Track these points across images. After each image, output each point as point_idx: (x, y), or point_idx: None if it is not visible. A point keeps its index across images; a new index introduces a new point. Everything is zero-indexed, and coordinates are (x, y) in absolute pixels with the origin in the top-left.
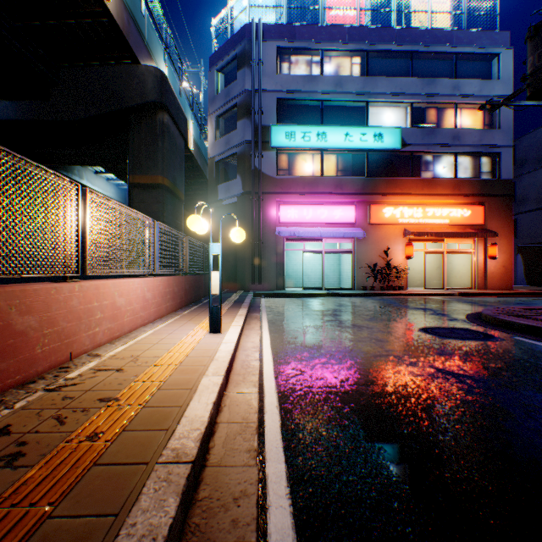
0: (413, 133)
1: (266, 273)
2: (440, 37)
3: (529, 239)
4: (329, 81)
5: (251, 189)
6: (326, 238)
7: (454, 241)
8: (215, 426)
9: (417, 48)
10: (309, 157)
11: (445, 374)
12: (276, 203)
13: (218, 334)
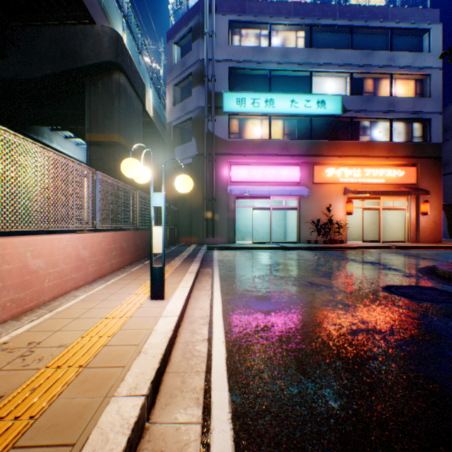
0: (353, 100)
1: (218, 228)
2: (377, 13)
3: None
4: (276, 52)
5: (204, 150)
6: (273, 196)
7: (389, 199)
8: None
9: (356, 23)
10: (258, 122)
11: None
12: (228, 164)
13: (159, 301)
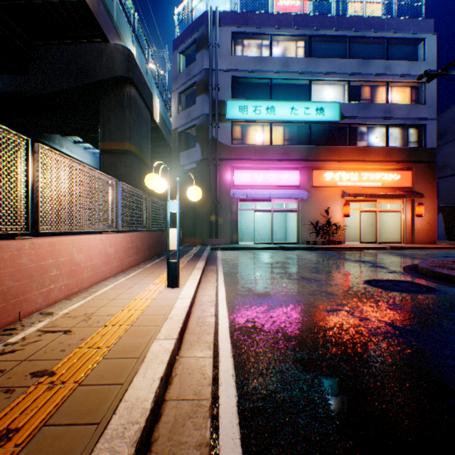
0: (350, 107)
1: (222, 230)
2: (374, 24)
3: (449, 200)
4: (277, 62)
5: (209, 156)
6: (274, 199)
7: (385, 202)
8: (162, 406)
9: (353, 33)
10: (259, 129)
11: (403, 333)
12: (231, 168)
13: (175, 289)
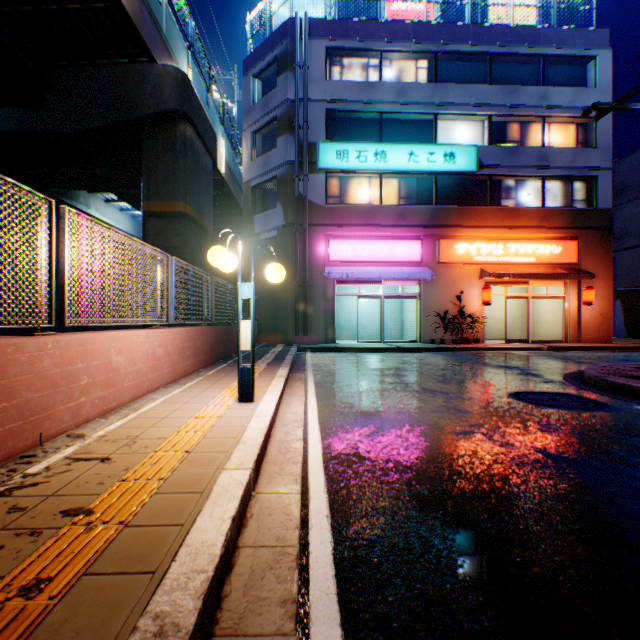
0: (492, 152)
1: (313, 323)
2: (525, 36)
3: (630, 281)
4: (389, 89)
5: (294, 220)
6: (386, 280)
7: (541, 284)
8: (234, 554)
9: (496, 49)
10: (365, 182)
11: (558, 462)
12: (325, 238)
13: (248, 404)
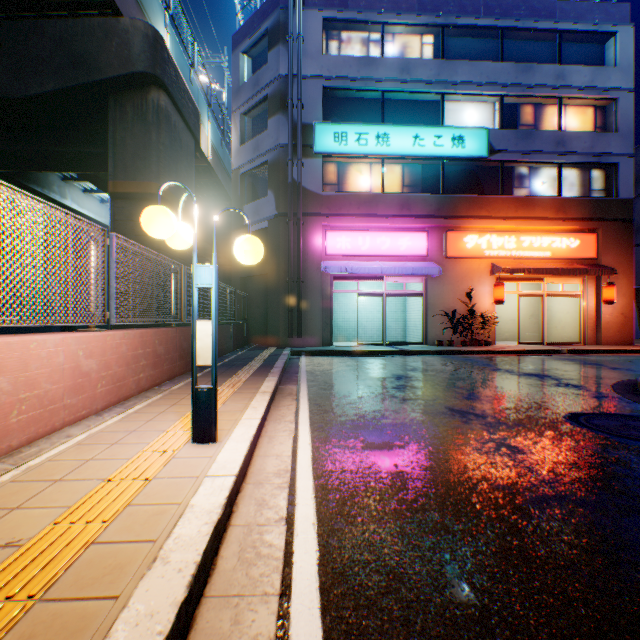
0: (504, 136)
1: (308, 323)
2: (540, 9)
3: None
4: (392, 65)
5: (287, 209)
6: (388, 276)
7: (557, 281)
8: None
9: (509, 23)
10: (365, 168)
11: None
12: (321, 229)
13: (207, 446)
